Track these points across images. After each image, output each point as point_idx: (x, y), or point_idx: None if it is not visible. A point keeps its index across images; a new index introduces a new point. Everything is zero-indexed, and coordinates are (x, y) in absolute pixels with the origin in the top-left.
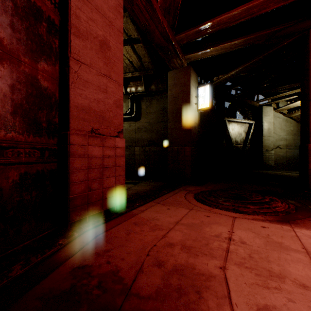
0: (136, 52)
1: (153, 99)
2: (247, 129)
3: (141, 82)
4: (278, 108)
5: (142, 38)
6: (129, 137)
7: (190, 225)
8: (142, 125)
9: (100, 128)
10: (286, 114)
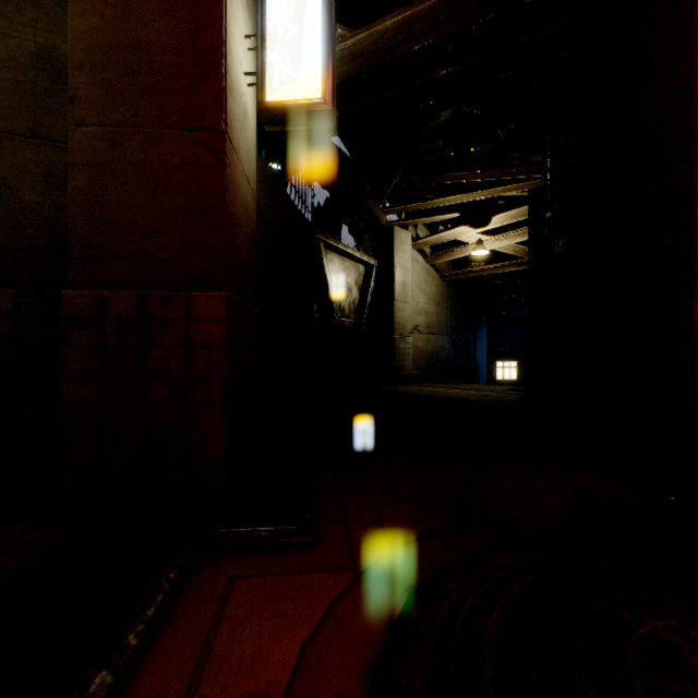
0: None
1: None
2: (362, 279)
3: None
4: (419, 239)
5: None
6: None
7: None
8: None
9: None
10: (429, 257)
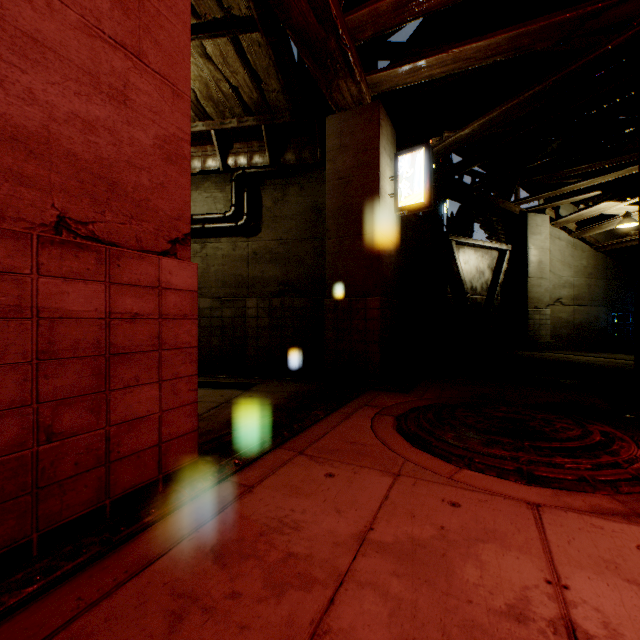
0: (248, 61)
1: (290, 185)
2: (494, 262)
3: (262, 144)
4: (558, 219)
5: (260, 12)
6: (233, 275)
7: (408, 551)
8: (263, 246)
9: (97, 218)
10: (574, 233)
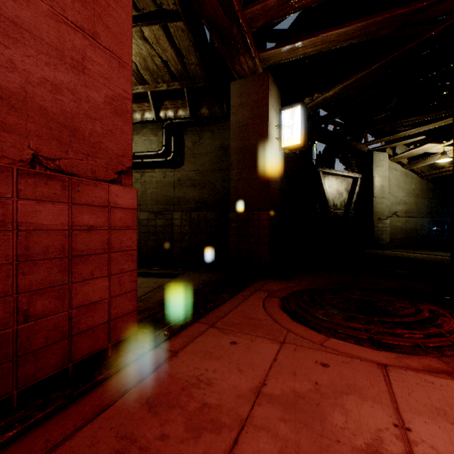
0: (174, 42)
1: (204, 131)
2: (350, 186)
3: (184, 102)
4: (395, 155)
5: (183, 7)
6: (163, 196)
7: (292, 401)
8: (185, 175)
9: (62, 155)
10: (406, 165)
